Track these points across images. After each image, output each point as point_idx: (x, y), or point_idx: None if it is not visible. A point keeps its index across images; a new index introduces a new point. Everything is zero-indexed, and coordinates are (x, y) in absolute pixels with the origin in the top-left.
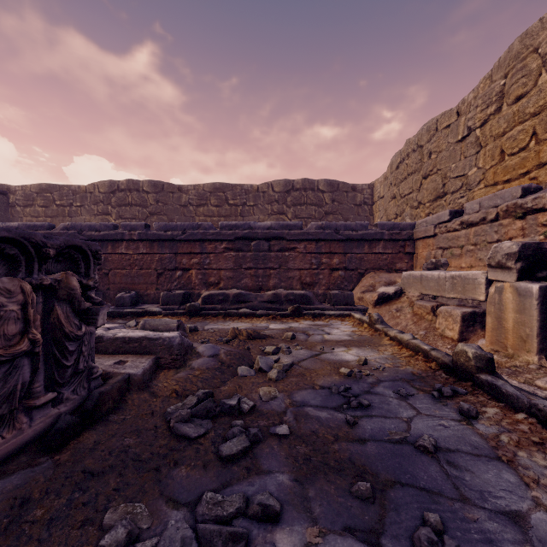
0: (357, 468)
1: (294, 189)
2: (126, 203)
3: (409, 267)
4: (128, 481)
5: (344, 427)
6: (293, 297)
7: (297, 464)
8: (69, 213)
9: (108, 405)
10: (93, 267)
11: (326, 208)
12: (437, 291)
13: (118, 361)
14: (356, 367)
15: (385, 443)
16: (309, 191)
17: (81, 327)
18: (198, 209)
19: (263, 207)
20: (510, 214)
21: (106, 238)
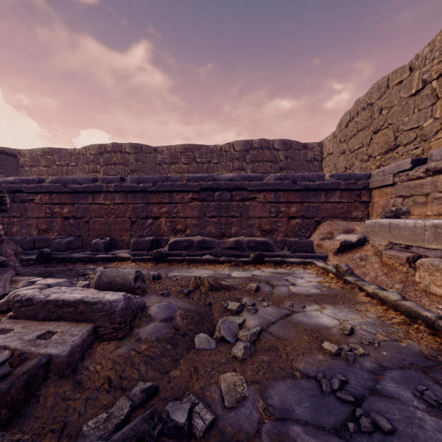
0: None
1: (252, 148)
2: (111, 163)
3: (365, 215)
4: None
5: None
6: (254, 243)
7: None
8: (66, 171)
9: None
10: None
11: (280, 164)
12: (412, 240)
13: (44, 333)
14: (341, 339)
15: None
16: (266, 149)
17: None
18: (171, 167)
19: (226, 164)
20: None
21: (87, 190)
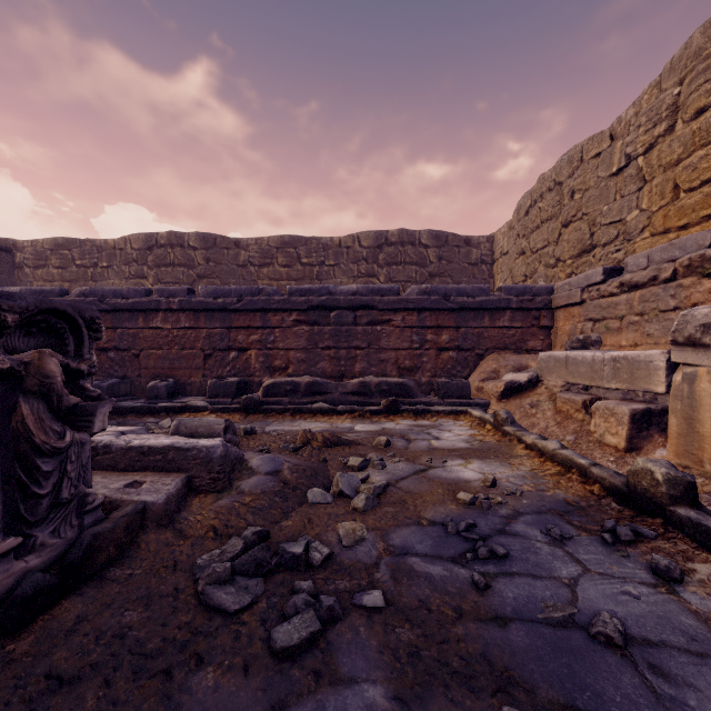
0: (498, 675)
1: (388, 243)
2: (166, 263)
3: (546, 346)
4: (117, 697)
5: (471, 594)
6: (387, 386)
7: (398, 664)
8: (93, 276)
9: (108, 553)
10: (88, 342)
11: (430, 268)
12: (590, 378)
13: (131, 483)
14: (481, 491)
15: (539, 625)
16: (408, 245)
17: (65, 435)
18: (261, 271)
19: (347, 267)
20: (694, 271)
21: (136, 307)
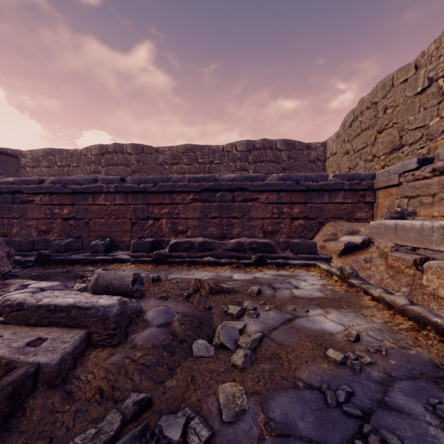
0: None
1: (255, 148)
2: (112, 163)
3: (369, 216)
4: None
5: None
6: (256, 245)
7: None
8: (68, 172)
9: None
10: None
11: (283, 164)
12: (419, 242)
13: (34, 340)
14: (347, 346)
15: None
16: (268, 149)
17: None
18: (172, 167)
19: (228, 164)
20: None
21: (87, 190)
